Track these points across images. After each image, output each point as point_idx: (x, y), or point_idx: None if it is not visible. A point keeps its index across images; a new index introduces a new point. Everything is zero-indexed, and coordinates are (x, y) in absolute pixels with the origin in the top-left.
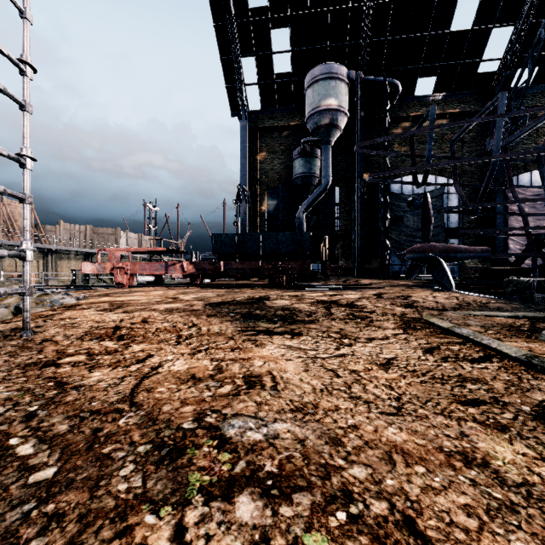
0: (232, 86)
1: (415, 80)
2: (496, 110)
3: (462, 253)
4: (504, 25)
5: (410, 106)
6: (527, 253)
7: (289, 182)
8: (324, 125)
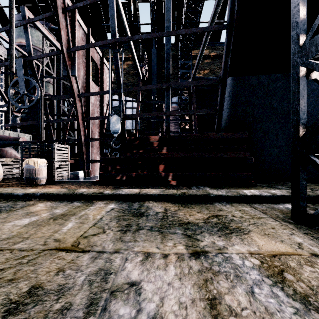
0: None
1: (105, 34)
2: (151, 56)
3: None
4: (143, 2)
5: (108, 51)
6: (33, 140)
7: None
8: (21, 56)
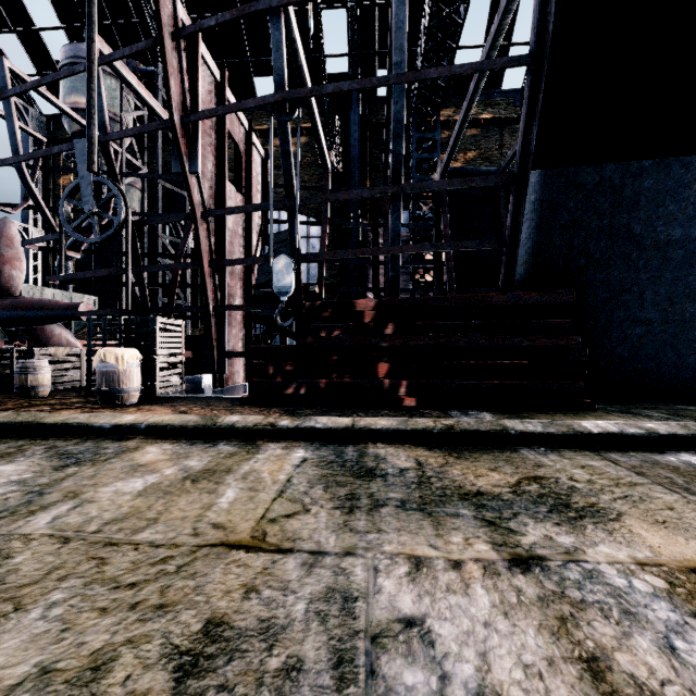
0: None
1: (251, 80)
2: (349, 124)
3: (37, 310)
4: (333, 7)
5: (256, 116)
6: (107, 310)
7: None
8: (76, 132)
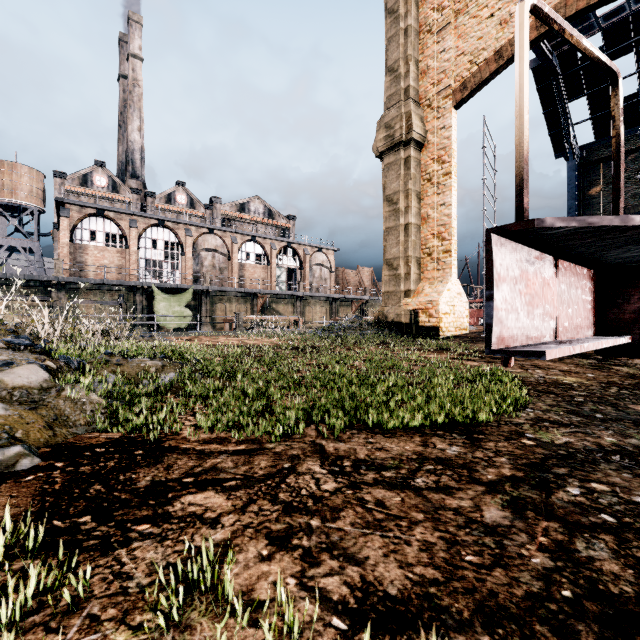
0: (557, 131)
1: None
2: None
3: None
4: None
5: None
6: None
7: (637, 212)
8: None
